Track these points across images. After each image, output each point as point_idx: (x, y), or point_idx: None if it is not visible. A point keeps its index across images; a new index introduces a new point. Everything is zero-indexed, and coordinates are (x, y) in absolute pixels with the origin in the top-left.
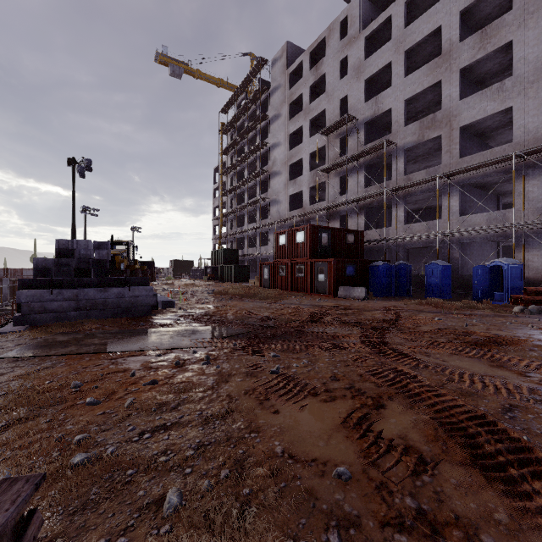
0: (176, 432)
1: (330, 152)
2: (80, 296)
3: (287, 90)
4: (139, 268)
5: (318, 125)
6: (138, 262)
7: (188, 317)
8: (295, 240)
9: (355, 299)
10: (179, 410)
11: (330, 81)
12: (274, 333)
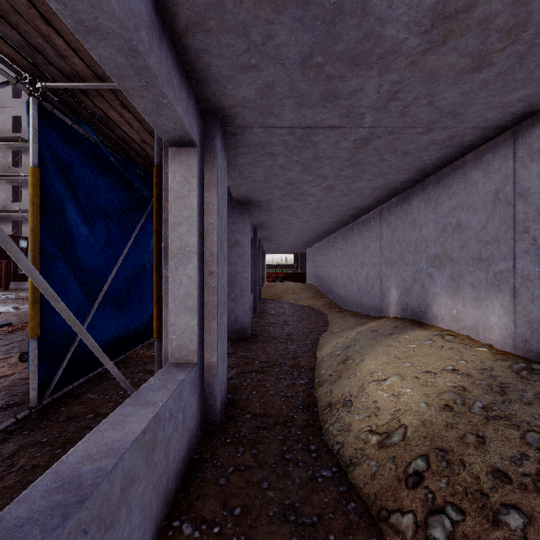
0: None
1: (1, 159)
2: None
3: None
4: None
5: None
6: None
7: None
8: None
9: (26, 290)
10: None
11: (1, 92)
12: None
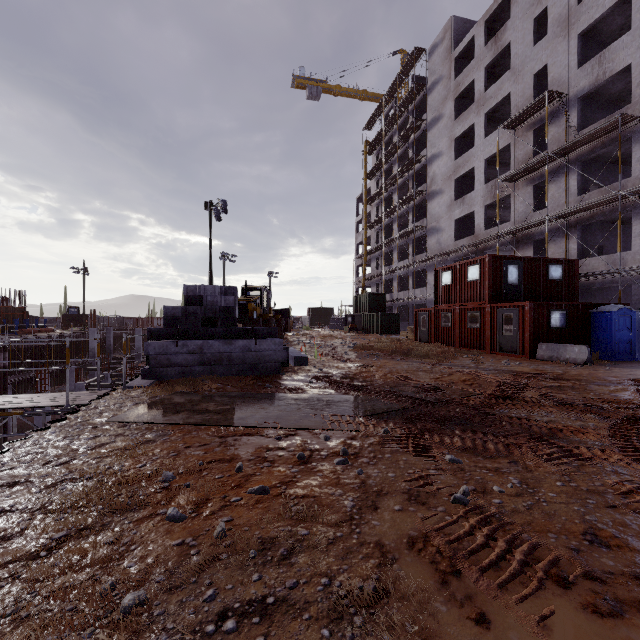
0: (280, 629)
1: (518, 152)
2: (204, 349)
3: (451, 81)
4: (272, 317)
5: (498, 119)
6: (272, 310)
7: (323, 379)
8: (466, 278)
9: (568, 363)
10: (293, 564)
11: (518, 52)
12: (445, 414)
